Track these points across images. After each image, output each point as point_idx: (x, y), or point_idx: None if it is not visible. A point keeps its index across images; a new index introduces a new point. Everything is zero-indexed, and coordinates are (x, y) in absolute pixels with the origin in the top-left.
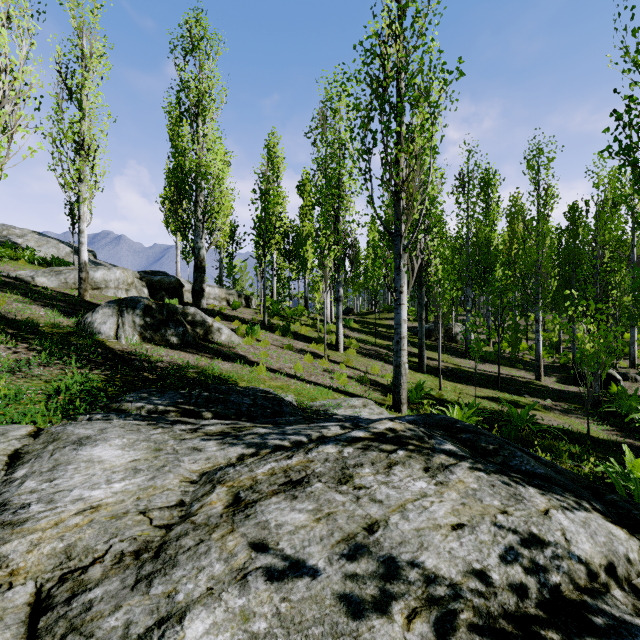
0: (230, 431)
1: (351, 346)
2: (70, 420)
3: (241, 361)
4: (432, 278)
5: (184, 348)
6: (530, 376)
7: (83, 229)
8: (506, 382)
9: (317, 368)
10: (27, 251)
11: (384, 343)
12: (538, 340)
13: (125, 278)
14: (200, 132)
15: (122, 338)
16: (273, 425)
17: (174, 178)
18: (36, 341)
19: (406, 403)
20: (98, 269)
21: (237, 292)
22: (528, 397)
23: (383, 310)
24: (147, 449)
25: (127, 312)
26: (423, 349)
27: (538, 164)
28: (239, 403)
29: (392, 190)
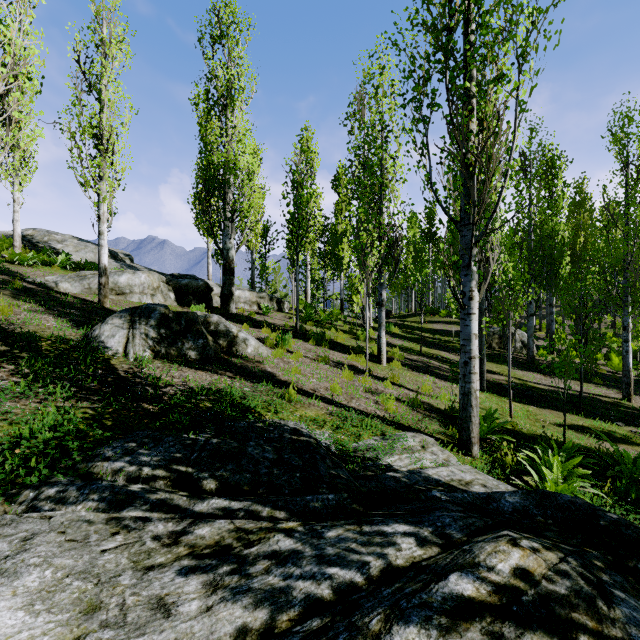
0: (232, 543)
1: (395, 358)
2: (8, 499)
3: (268, 381)
4: (500, 278)
5: (202, 365)
6: (614, 394)
7: (103, 230)
8: (587, 403)
9: (358, 388)
10: (61, 256)
11: (431, 352)
12: (627, 351)
13: (150, 282)
14: (229, 124)
15: (130, 354)
16: (303, 524)
17: (202, 175)
18: (23, 362)
19: (477, 443)
20: (123, 273)
21: (268, 295)
22: (622, 425)
23: (425, 312)
24: (73, 606)
25: (139, 323)
26: (483, 362)
27: (627, 136)
28: (258, 458)
29: (462, 163)
